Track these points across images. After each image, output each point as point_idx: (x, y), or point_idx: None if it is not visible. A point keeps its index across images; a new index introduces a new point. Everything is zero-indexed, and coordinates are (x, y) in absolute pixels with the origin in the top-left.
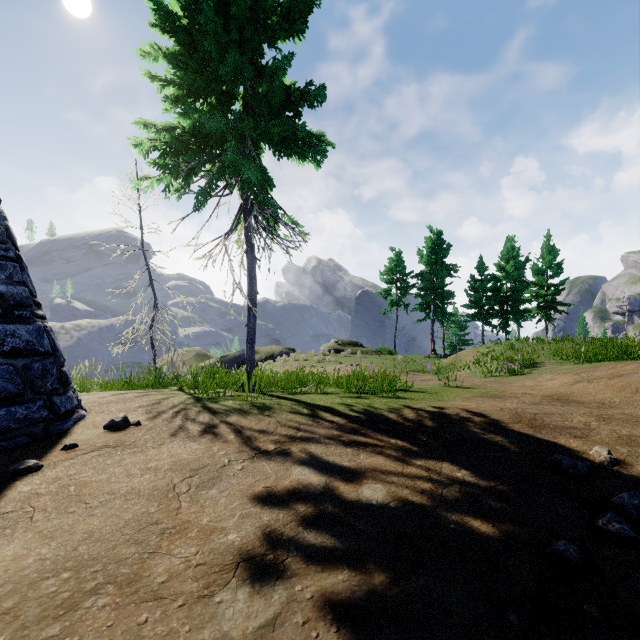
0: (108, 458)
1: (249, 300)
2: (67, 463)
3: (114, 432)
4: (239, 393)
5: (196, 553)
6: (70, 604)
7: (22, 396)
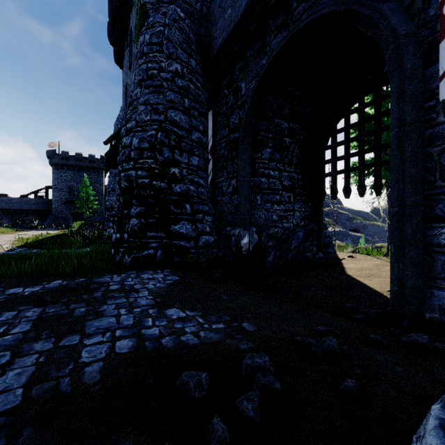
0: (355, 261)
1: (388, 221)
2: (347, 260)
3: (351, 258)
4: (384, 257)
5: (387, 270)
6: (369, 269)
7: (329, 247)
